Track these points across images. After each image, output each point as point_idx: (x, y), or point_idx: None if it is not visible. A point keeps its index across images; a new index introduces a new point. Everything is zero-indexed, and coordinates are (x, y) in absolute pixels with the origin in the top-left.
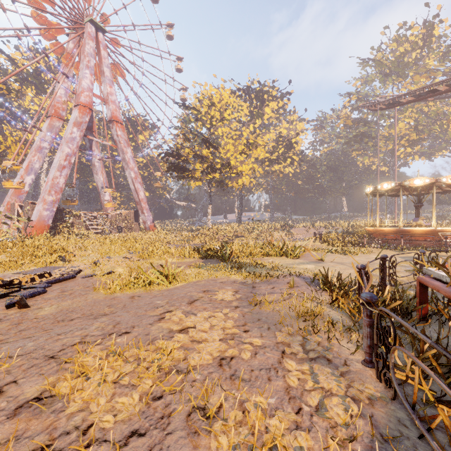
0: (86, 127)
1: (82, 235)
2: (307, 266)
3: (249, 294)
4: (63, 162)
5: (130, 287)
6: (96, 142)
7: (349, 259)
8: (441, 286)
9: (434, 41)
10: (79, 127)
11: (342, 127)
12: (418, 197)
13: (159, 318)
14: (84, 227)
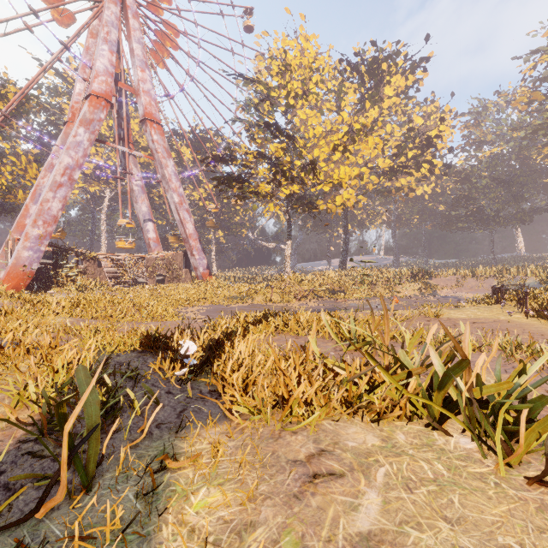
0: (119, 137)
1: (87, 288)
2: None
3: None
4: (60, 178)
5: None
6: (135, 158)
7: None
8: None
9: None
10: (88, 126)
11: (525, 106)
12: None
13: None
14: (103, 275)
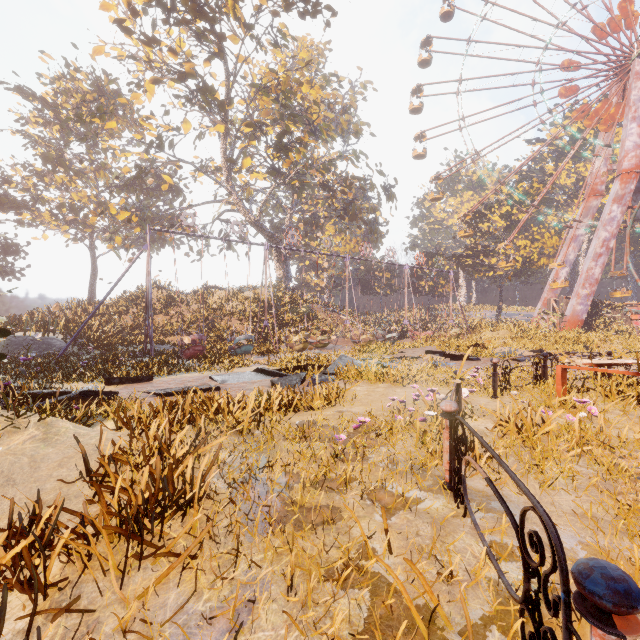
0: (634, 191)
1: (623, 332)
2: None
3: None
4: (599, 250)
5: None
6: None
7: None
8: None
9: None
10: (619, 202)
11: None
12: None
13: None
14: (628, 322)
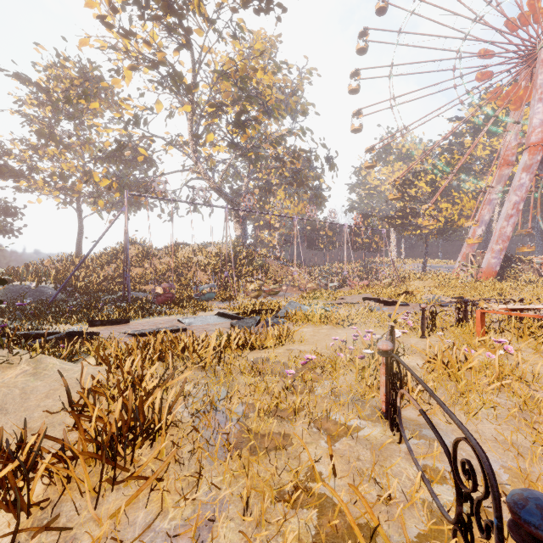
0: (540, 161)
1: (531, 282)
2: None
3: None
4: (510, 211)
5: None
6: None
7: None
8: None
9: None
10: (528, 170)
11: None
12: None
13: None
14: (535, 273)
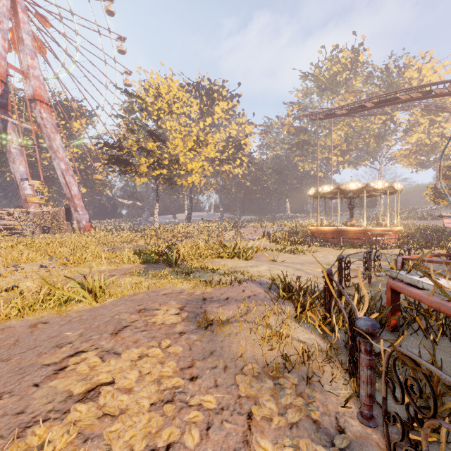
0: None
1: None
2: (261, 267)
3: (199, 311)
4: None
5: (34, 310)
6: (13, 124)
7: (299, 259)
8: (423, 294)
9: (359, 66)
10: None
11: (286, 134)
12: (351, 200)
13: (56, 370)
14: None
